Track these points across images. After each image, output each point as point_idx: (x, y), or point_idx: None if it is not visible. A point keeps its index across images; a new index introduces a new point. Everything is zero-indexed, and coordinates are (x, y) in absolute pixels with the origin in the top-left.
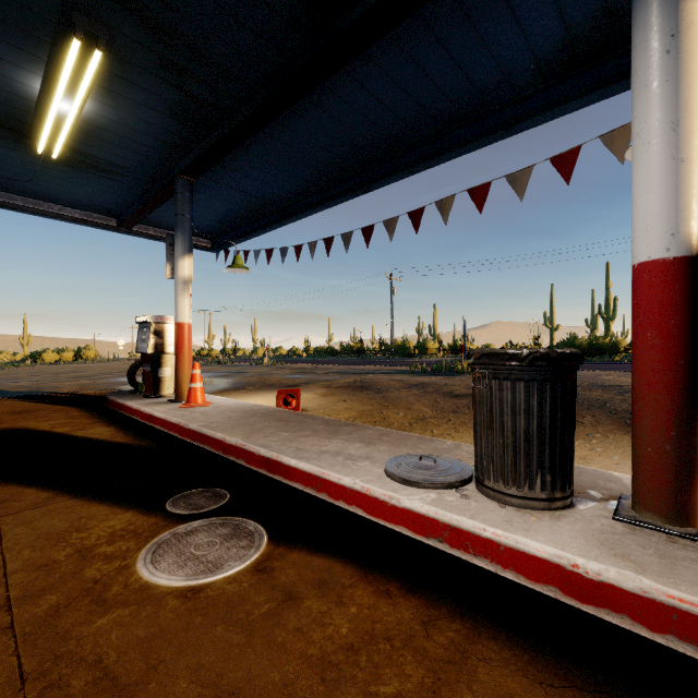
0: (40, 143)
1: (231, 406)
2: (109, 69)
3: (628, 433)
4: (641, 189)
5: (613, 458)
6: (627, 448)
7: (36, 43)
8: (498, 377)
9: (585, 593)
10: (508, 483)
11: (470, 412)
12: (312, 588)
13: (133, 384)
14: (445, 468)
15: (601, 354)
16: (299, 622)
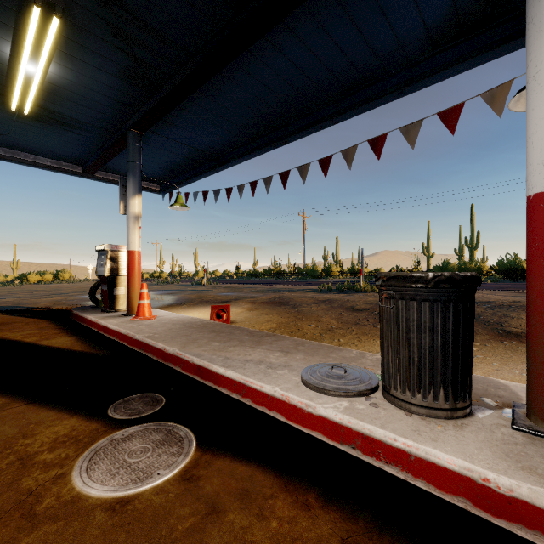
0: (13, 101)
1: (173, 319)
2: (67, 35)
3: (502, 342)
4: (538, 126)
5: (493, 364)
6: (504, 356)
7: (3, 11)
8: (405, 298)
9: (496, 507)
10: (414, 394)
11: (369, 324)
12: (235, 499)
13: (94, 301)
14: (354, 377)
15: None
16: (221, 539)
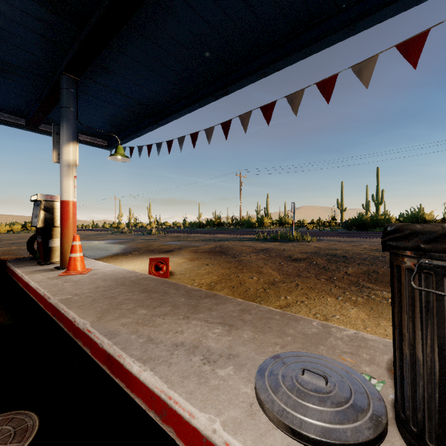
0: None
1: (107, 273)
2: None
3: None
4: None
5: None
6: None
7: None
8: None
9: None
10: None
11: (312, 276)
12: None
13: (31, 252)
14: (344, 395)
15: (379, 227)
16: None
